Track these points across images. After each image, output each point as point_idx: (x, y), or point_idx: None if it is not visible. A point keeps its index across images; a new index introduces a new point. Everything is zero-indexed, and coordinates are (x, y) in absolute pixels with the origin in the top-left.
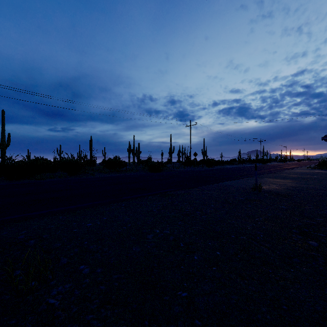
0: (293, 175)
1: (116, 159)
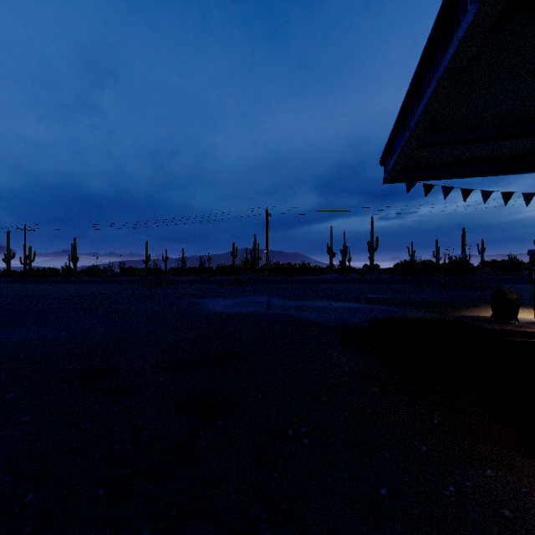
0: None
1: (513, 260)
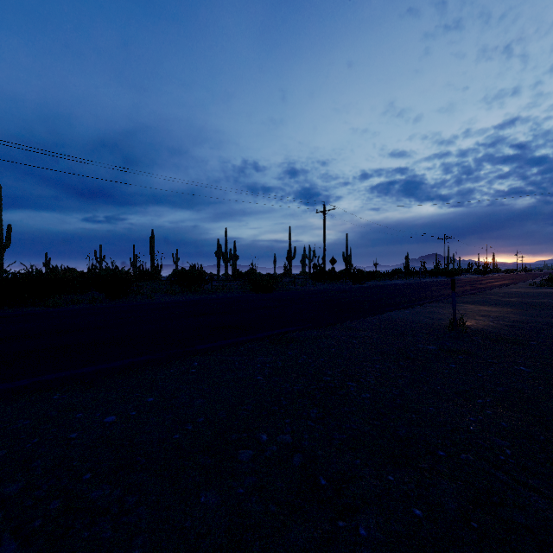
0: (510, 298)
1: (194, 269)
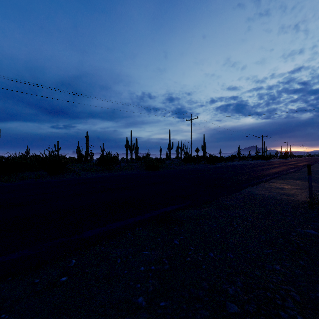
0: None
1: (109, 155)
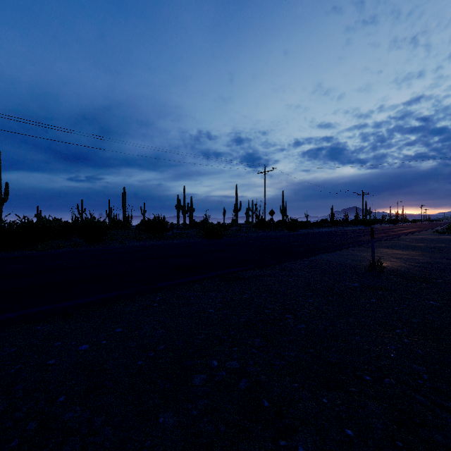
0: (418, 243)
1: (158, 219)
